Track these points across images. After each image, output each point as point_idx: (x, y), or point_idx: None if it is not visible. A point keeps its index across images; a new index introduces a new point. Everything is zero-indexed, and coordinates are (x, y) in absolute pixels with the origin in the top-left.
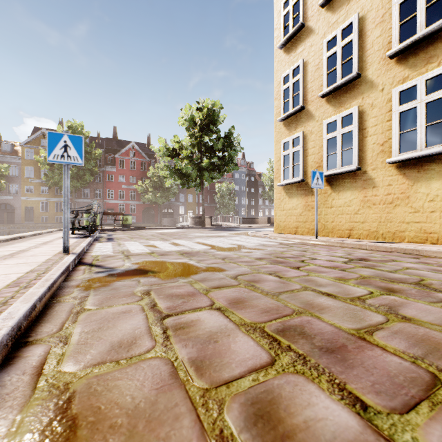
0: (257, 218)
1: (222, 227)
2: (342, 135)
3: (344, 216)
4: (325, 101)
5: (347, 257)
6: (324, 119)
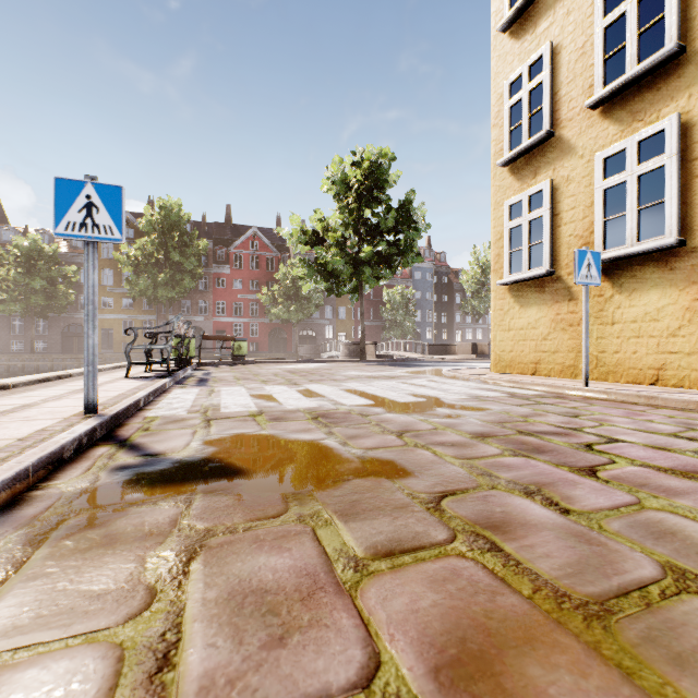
0: (454, 345)
1: (394, 360)
2: (638, 178)
3: (645, 341)
4: (599, 116)
5: (694, 438)
6: (596, 150)
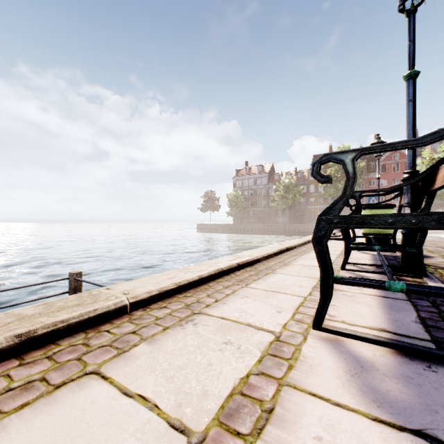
0: None
1: None
2: None
3: None
4: None
5: None
6: None
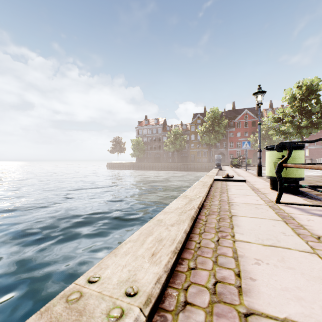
0: None
1: None
2: None
3: None
4: None
5: None
6: None
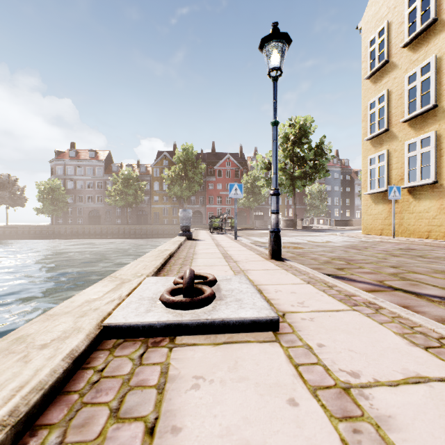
0: (351, 220)
1: (313, 229)
2: (421, 154)
3: (424, 220)
4: (407, 125)
5: (400, 248)
6: (406, 140)
